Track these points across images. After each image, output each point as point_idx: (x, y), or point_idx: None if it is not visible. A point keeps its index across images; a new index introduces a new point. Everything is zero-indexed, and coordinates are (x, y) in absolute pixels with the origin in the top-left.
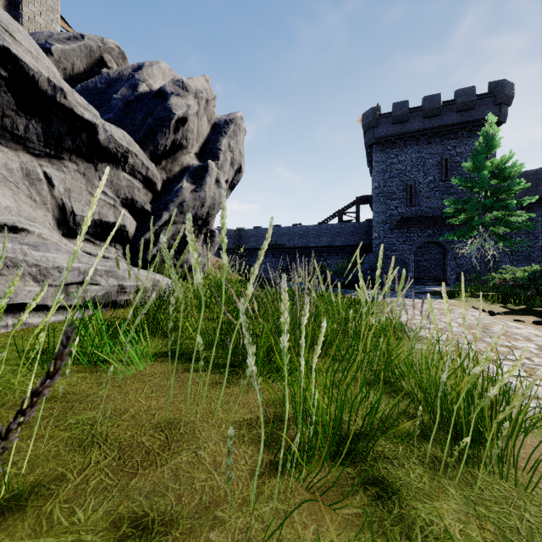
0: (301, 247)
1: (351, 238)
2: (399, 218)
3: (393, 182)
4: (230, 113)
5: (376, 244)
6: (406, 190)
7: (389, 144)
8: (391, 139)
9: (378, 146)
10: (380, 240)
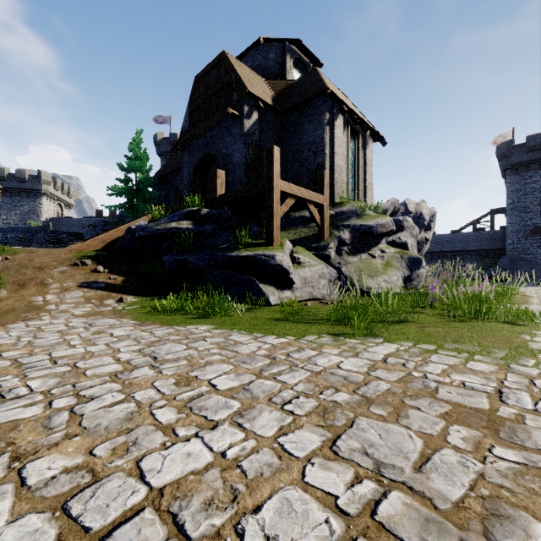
0: (436, 252)
1: (485, 243)
2: (533, 228)
3: (527, 198)
4: (430, 209)
5: (510, 249)
6: (540, 205)
7: (523, 168)
8: (525, 164)
9: (512, 171)
10: (514, 245)
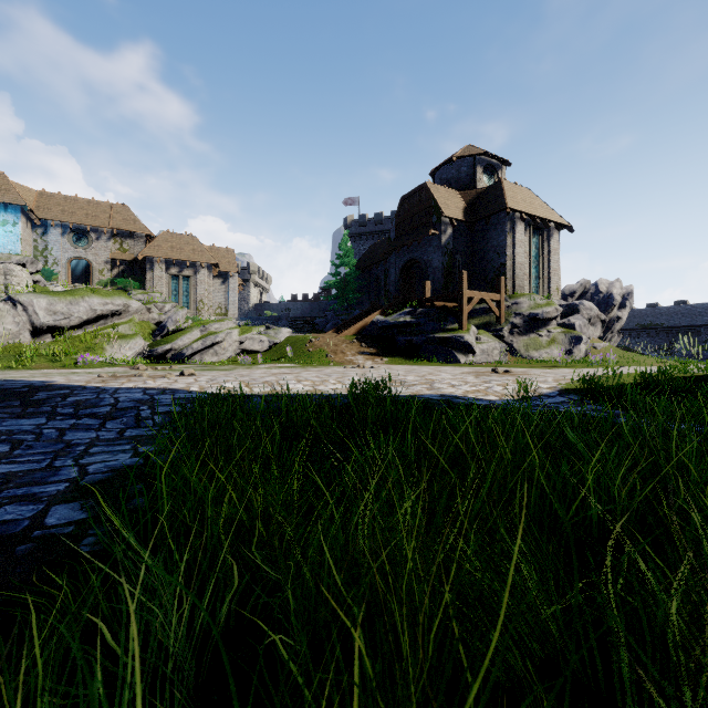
0: (683, 326)
1: None
2: None
3: None
4: (628, 287)
5: None
6: None
7: None
8: None
9: None
10: None
